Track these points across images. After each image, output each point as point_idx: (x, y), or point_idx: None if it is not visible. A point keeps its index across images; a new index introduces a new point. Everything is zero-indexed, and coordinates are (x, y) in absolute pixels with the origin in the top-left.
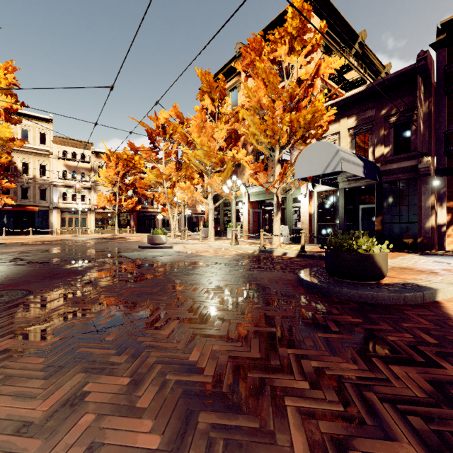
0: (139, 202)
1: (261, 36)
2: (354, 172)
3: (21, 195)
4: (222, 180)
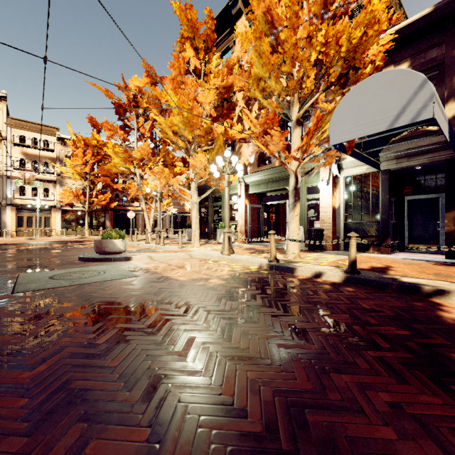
0: (116, 199)
1: None
2: (442, 127)
3: None
4: (210, 162)
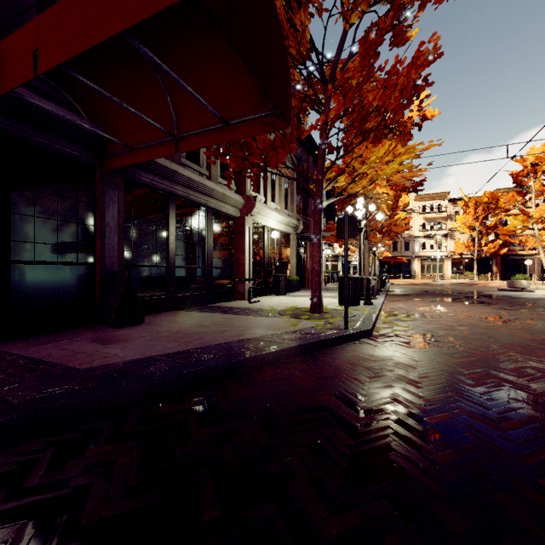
0: (503, 244)
1: None
2: None
3: (392, 248)
4: None
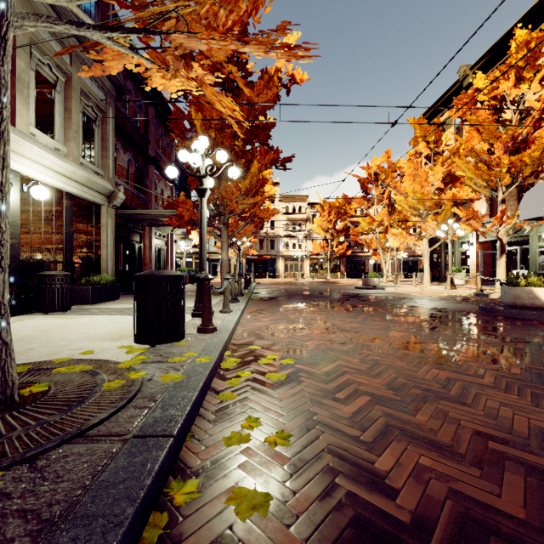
0: (348, 247)
1: (492, 51)
2: None
3: (259, 246)
4: (439, 222)
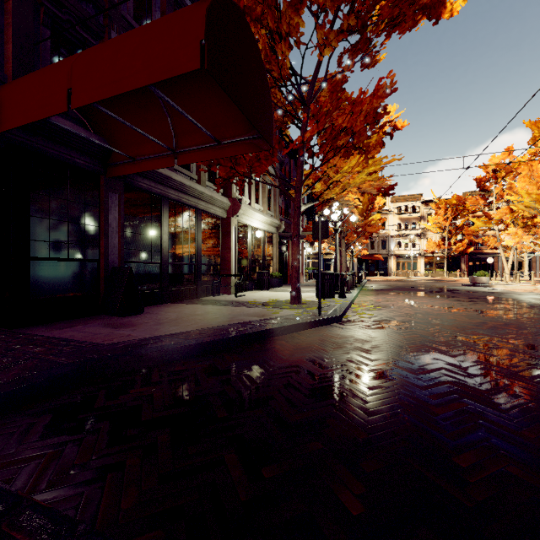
0: (471, 244)
1: None
2: None
3: (370, 246)
4: None
